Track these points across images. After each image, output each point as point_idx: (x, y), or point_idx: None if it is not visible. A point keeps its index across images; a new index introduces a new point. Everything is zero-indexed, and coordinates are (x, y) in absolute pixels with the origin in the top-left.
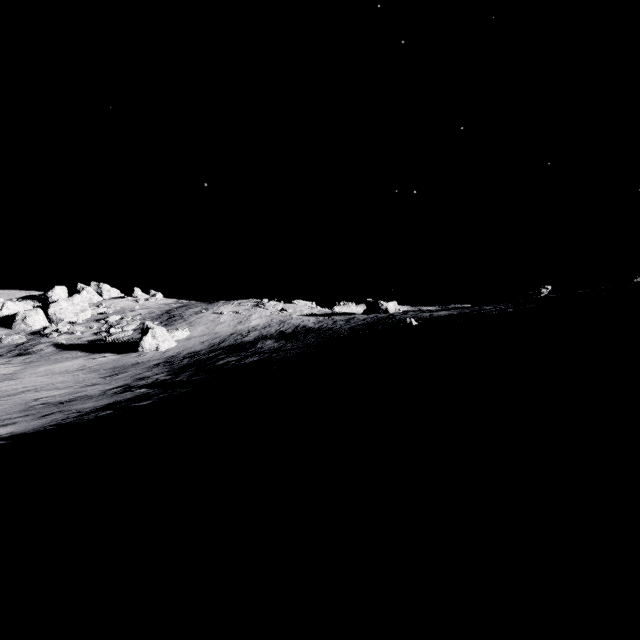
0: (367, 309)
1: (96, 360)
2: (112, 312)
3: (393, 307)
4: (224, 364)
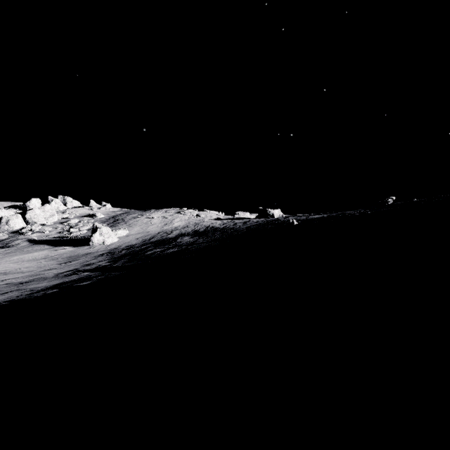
0: (259, 215)
1: (57, 251)
2: (73, 217)
3: (278, 213)
4: (151, 254)
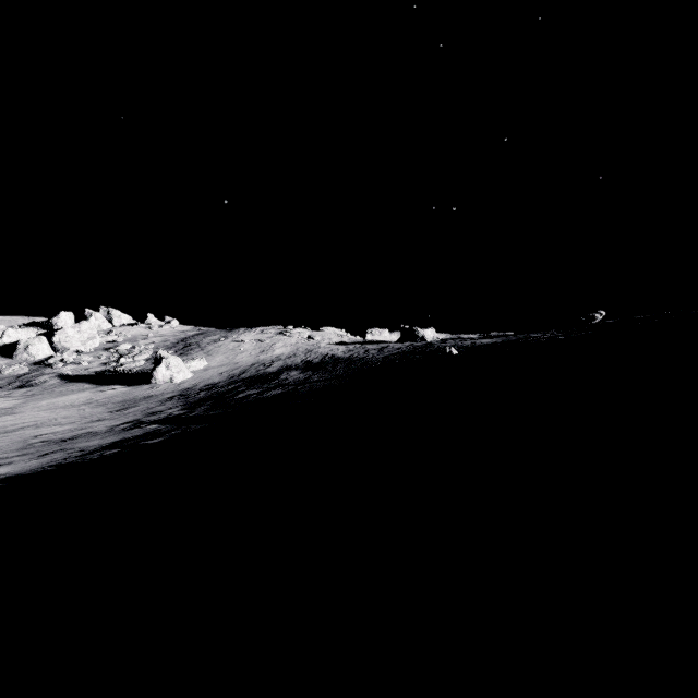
0: (402, 337)
1: (104, 393)
2: (123, 340)
3: (431, 335)
4: (244, 397)
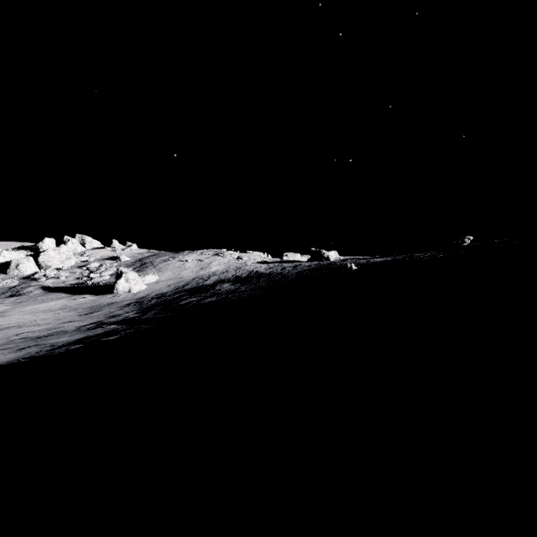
0: (311, 257)
1: (76, 300)
2: (93, 260)
3: (334, 255)
4: (186, 304)
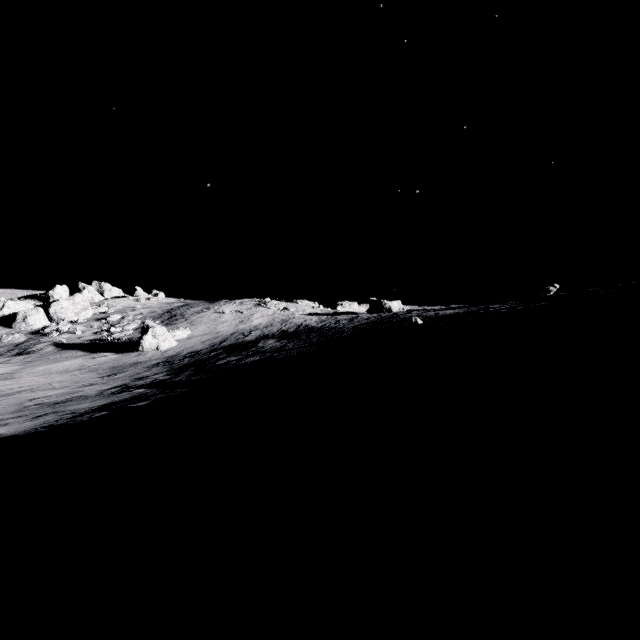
0: (370, 308)
1: (95, 359)
2: (113, 311)
3: (397, 306)
4: (225, 364)
